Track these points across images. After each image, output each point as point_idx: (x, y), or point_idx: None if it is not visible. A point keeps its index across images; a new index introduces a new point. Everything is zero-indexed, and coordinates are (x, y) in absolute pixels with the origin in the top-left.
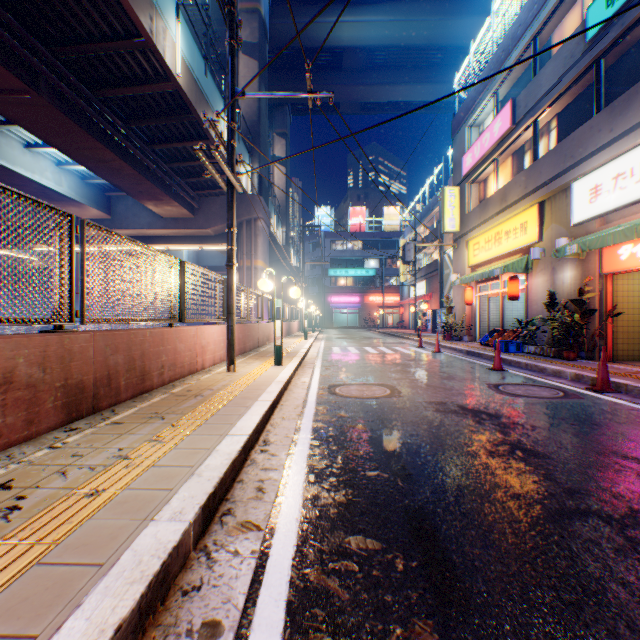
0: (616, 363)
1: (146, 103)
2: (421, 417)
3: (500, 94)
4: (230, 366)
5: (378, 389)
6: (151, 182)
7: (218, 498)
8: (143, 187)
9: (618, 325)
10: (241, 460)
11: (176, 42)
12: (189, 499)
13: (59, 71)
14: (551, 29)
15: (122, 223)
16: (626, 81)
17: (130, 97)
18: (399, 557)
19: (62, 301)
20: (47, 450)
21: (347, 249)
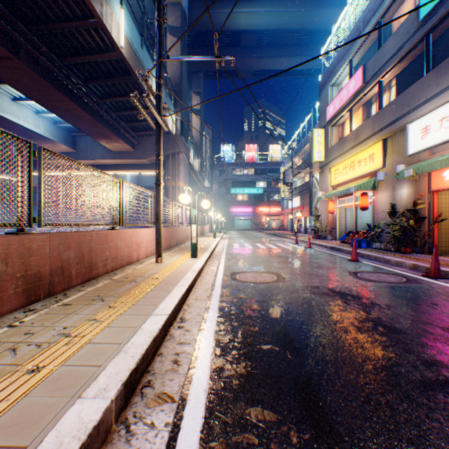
0: (441, 256)
1: (99, 68)
2: (301, 298)
3: (354, 62)
4: (158, 258)
5: (267, 276)
6: (103, 125)
7: (140, 372)
8: (97, 129)
9: (442, 228)
10: (161, 336)
11: (120, 23)
12: (114, 376)
13: (35, 43)
14: (392, 14)
15: (83, 155)
16: (448, 50)
17: (87, 63)
18: (293, 429)
19: (22, 209)
20: (6, 328)
21: (243, 174)
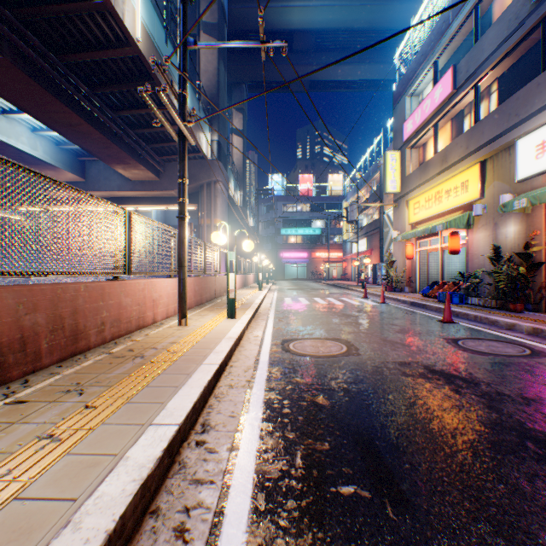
0: None
1: (110, 69)
2: (389, 384)
3: (440, 64)
4: (181, 320)
5: (333, 345)
6: (118, 146)
7: None
8: (111, 151)
9: None
10: (162, 470)
11: (136, 8)
12: None
13: (22, 33)
14: None
15: (94, 185)
16: None
17: (94, 63)
18: None
19: None
20: None
21: (297, 211)
